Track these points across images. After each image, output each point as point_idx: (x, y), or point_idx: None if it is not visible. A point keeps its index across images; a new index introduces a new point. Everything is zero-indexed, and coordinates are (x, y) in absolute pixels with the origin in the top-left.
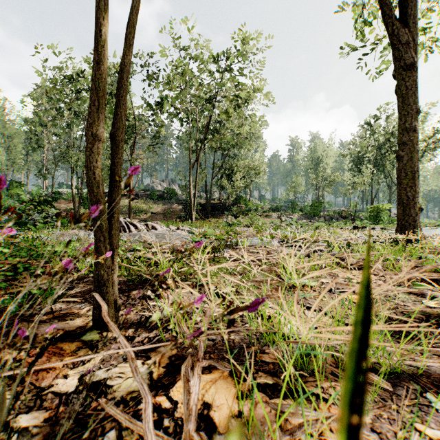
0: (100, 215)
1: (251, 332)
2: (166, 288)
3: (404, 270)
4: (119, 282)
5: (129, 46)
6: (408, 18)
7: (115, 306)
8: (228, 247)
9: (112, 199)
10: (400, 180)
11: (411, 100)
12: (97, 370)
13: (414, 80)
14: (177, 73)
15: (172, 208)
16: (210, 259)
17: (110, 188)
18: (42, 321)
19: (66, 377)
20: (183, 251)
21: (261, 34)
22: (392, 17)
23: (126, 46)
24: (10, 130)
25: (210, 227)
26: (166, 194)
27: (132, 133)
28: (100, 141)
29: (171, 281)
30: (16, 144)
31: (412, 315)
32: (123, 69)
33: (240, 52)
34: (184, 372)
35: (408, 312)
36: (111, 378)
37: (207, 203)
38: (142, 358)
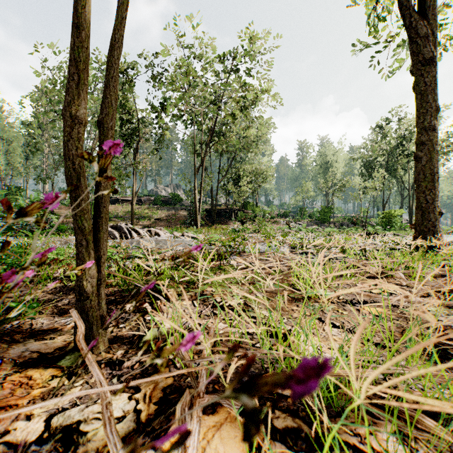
0: (82, 214)
1: (264, 354)
2: (144, 313)
3: (428, 279)
4: (114, 293)
5: (120, 19)
6: (426, 9)
7: (101, 323)
8: (235, 254)
9: (99, 196)
10: (418, 182)
11: (430, 97)
12: (71, 407)
13: (434, 75)
14: (182, 73)
15: (177, 214)
16: (215, 267)
17: (96, 183)
18: (15, 341)
19: (29, 419)
20: (176, 257)
21: (269, 33)
22: (409, 9)
23: (116, 19)
24: (9, 134)
25: (215, 233)
26: (170, 200)
27: (135, 135)
28: (80, 125)
29: (171, 292)
30: (15, 147)
31: (449, 333)
32: (113, 46)
33: (248, 51)
34: (180, 414)
35: (444, 328)
36: (86, 420)
37: (213, 208)
38: (130, 390)
